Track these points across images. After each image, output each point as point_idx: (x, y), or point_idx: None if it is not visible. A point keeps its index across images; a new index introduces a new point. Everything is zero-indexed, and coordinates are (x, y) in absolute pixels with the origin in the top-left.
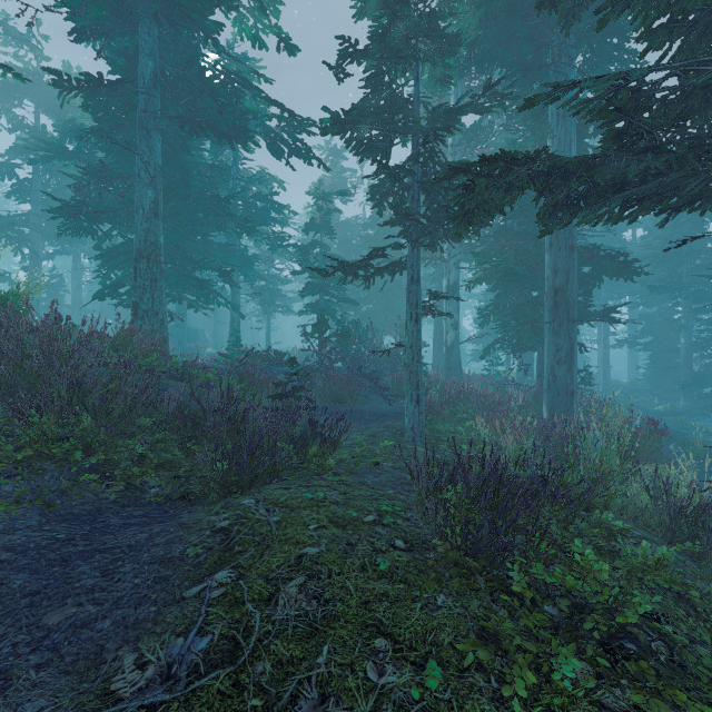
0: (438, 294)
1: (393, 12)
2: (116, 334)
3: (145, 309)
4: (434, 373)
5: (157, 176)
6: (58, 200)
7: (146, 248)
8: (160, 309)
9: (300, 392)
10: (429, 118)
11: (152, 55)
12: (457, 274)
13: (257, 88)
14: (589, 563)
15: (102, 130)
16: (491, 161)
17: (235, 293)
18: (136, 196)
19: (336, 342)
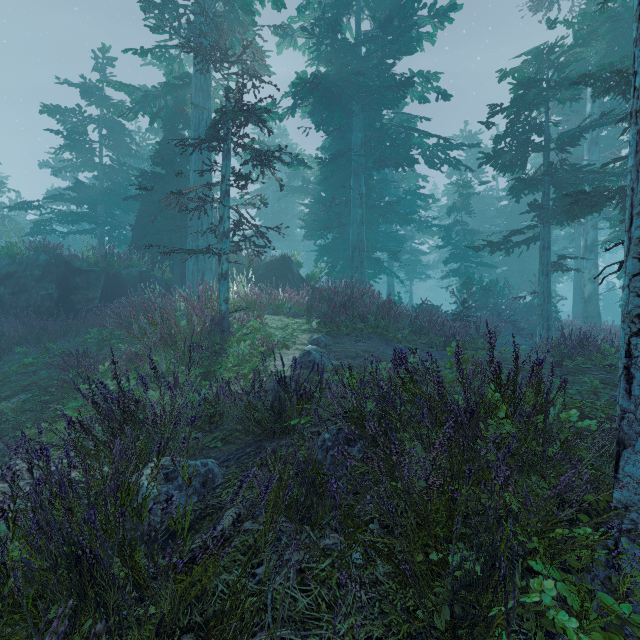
0: (565, 256)
1: (528, 87)
2: (359, 292)
3: (357, 279)
4: (570, 321)
5: (363, 200)
6: (304, 221)
7: (358, 244)
8: (364, 279)
9: (469, 316)
10: (556, 143)
11: (361, 130)
12: (595, 234)
13: (423, 131)
14: (606, 349)
15: (327, 177)
16: (584, 193)
17: (390, 266)
18: (352, 214)
19: (477, 297)
